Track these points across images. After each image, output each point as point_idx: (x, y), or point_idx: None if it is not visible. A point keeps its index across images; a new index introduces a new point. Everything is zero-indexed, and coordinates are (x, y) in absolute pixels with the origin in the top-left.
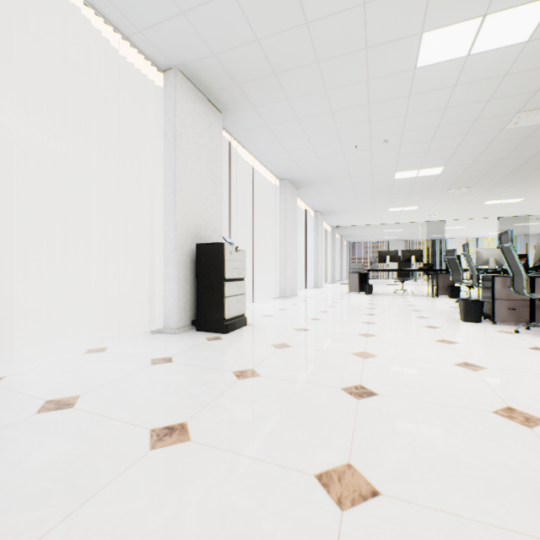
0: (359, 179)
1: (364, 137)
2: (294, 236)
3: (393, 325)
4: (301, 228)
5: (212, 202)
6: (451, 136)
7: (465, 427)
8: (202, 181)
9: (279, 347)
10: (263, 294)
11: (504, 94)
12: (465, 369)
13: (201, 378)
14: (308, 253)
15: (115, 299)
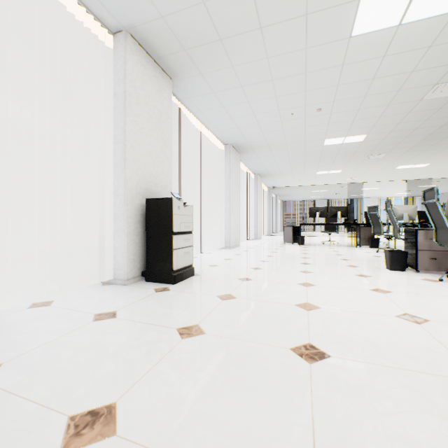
0: (293, 145)
1: (299, 106)
2: (237, 194)
3: (328, 274)
4: (243, 188)
5: (162, 160)
6: (376, 106)
7: (437, 402)
8: (152, 141)
9: (225, 298)
10: (210, 245)
11: (426, 65)
12: (409, 322)
13: (142, 337)
14: (249, 209)
15: (68, 251)
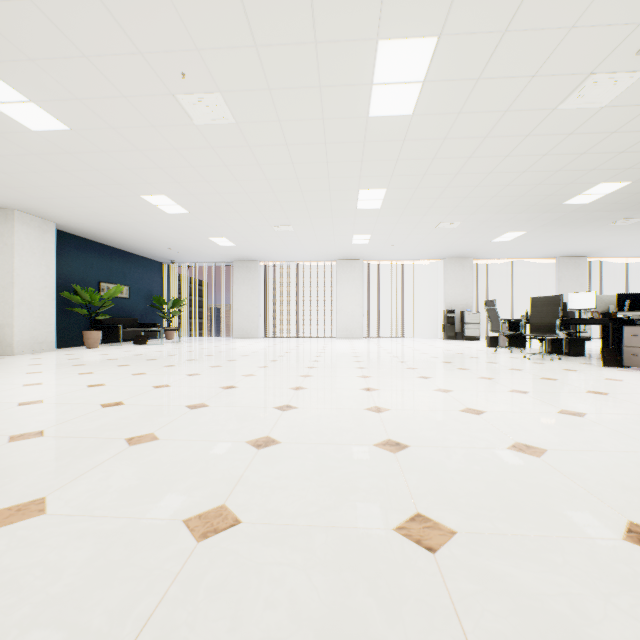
0: None
1: None
2: None
3: None
4: None
5: None
6: None
7: None
8: (572, 288)
9: None
10: None
11: None
12: None
13: None
14: None
15: None
